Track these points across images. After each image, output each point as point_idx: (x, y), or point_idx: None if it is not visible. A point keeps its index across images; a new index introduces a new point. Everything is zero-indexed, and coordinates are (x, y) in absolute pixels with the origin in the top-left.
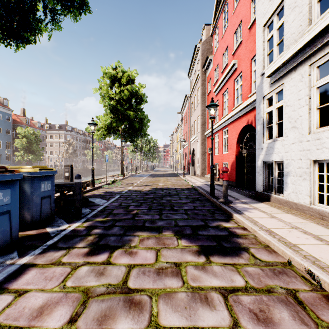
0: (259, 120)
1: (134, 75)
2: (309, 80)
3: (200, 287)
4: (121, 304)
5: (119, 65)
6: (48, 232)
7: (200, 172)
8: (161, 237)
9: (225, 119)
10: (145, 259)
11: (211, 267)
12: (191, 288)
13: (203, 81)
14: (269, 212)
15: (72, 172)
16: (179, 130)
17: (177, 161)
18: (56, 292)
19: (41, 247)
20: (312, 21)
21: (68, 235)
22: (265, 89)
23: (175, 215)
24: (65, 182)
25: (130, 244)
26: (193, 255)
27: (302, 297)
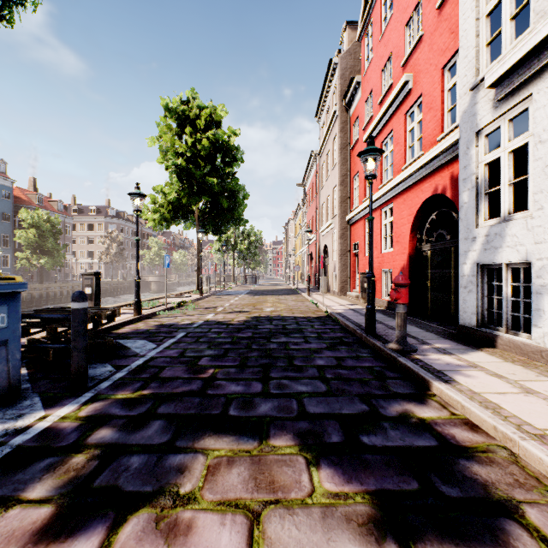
0: (467, 181)
1: (220, 114)
2: None
3: None
4: None
5: (193, 96)
6: None
7: (339, 287)
8: (264, 458)
9: (388, 187)
10: None
11: None
12: None
13: (343, 125)
14: (510, 375)
15: (98, 287)
16: (300, 214)
17: (297, 267)
18: None
19: None
20: None
21: (24, 450)
22: (482, 115)
23: (298, 383)
24: (67, 308)
25: (178, 487)
26: (363, 543)
27: None
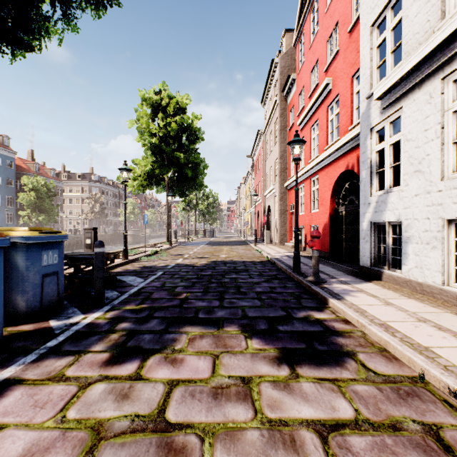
0: (364, 163)
1: (185, 102)
2: (441, 102)
3: (282, 420)
4: (152, 451)
5: (164, 88)
6: (51, 327)
7: (279, 239)
8: (221, 335)
9: (315, 162)
10: (195, 371)
11: (299, 385)
12: (268, 422)
13: (282, 111)
14: (382, 296)
15: (95, 239)
16: (249, 180)
17: (246, 223)
18: (48, 430)
19: (37, 350)
20: (446, 14)
21: (81, 332)
22: (374, 118)
23: (243, 301)
24: (83, 253)
25: (173, 346)
26: (270, 365)
27: (449, 439)
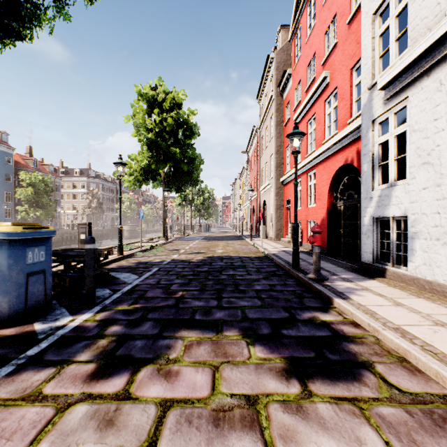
0: (366, 156)
1: (181, 97)
2: None
3: None
4: None
5: (160, 83)
6: (34, 331)
7: (275, 234)
8: (220, 341)
9: (312, 157)
10: (192, 387)
11: (314, 407)
12: None
13: (278, 106)
14: (389, 295)
15: (90, 234)
16: (244, 176)
17: (242, 218)
18: None
19: (15, 360)
20: None
21: (67, 337)
22: (376, 109)
23: (242, 300)
24: (75, 249)
25: (168, 355)
26: (278, 379)
27: None
